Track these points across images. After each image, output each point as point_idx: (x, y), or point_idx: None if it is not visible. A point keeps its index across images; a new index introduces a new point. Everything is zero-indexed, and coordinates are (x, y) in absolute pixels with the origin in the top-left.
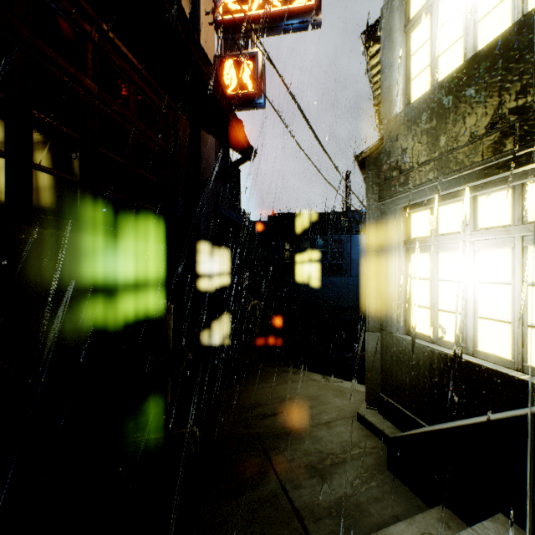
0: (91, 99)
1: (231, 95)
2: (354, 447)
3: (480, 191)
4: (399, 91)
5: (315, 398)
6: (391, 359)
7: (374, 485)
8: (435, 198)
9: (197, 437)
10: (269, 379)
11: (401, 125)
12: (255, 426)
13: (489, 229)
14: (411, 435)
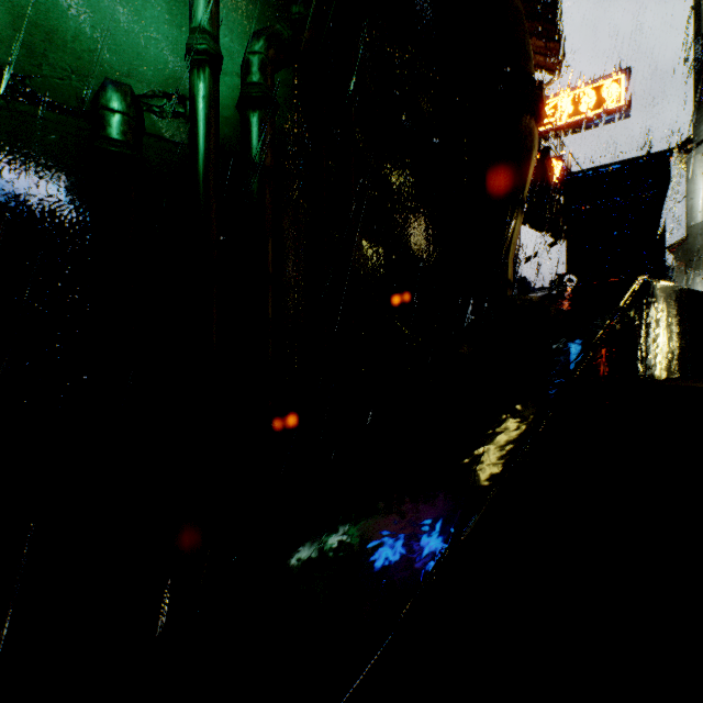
0: None
1: None
2: None
3: None
4: (698, 209)
5: None
6: None
7: None
8: None
9: None
10: None
11: (699, 230)
12: None
13: None
14: None
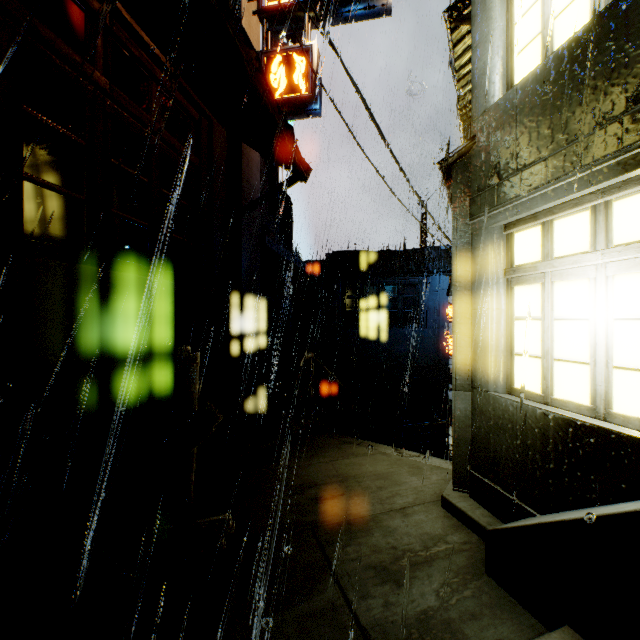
0: (101, 96)
1: (279, 100)
2: (439, 542)
3: (616, 194)
4: (497, 72)
5: (386, 476)
6: (487, 425)
7: (469, 595)
8: (549, 209)
9: (230, 527)
10: (326, 453)
11: (501, 116)
12: (308, 513)
13: (630, 244)
14: (520, 528)
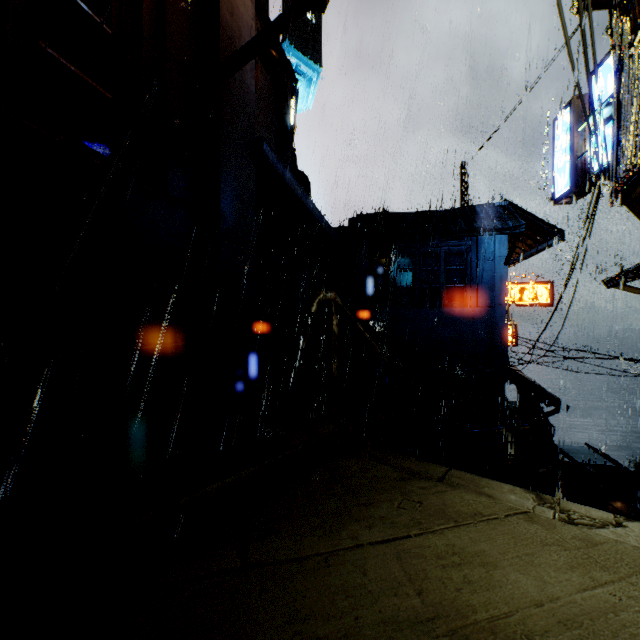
0: None
1: None
2: None
3: None
4: None
5: (613, 639)
6: None
7: None
8: None
9: None
10: (373, 507)
11: None
12: None
13: None
14: None
